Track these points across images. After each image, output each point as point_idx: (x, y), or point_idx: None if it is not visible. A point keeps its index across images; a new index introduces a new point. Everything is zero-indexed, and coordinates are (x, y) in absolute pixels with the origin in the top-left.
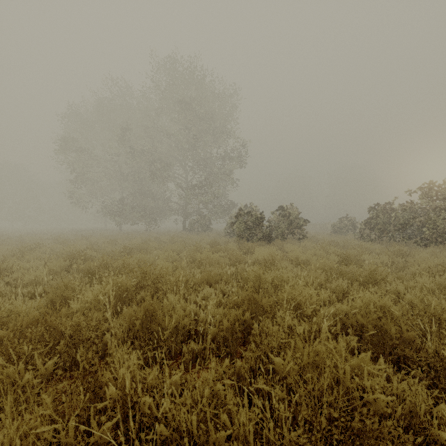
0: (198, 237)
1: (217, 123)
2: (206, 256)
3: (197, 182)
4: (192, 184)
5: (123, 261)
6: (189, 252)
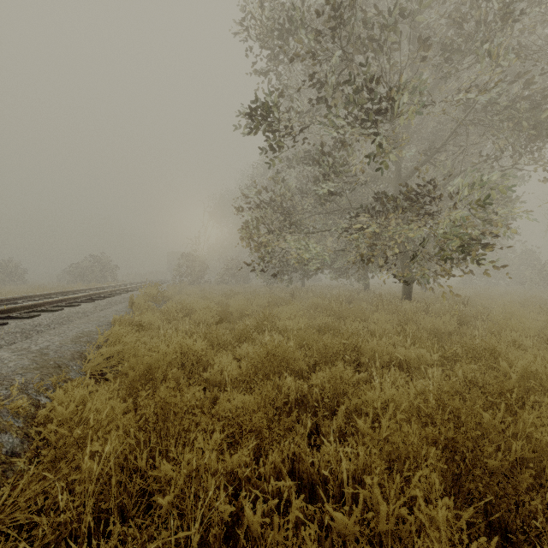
0: None
1: None
2: None
3: None
4: None
5: None
6: None
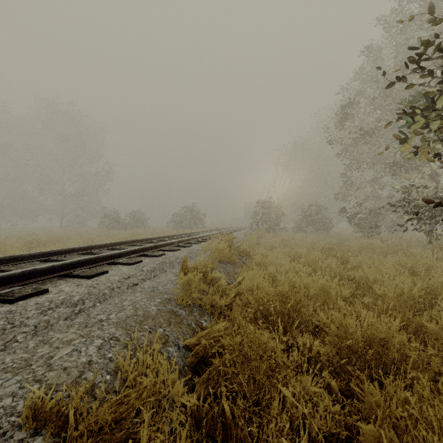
0: (79, 230)
1: (92, 151)
2: (94, 233)
3: (73, 189)
4: (72, 193)
5: (64, 233)
6: (84, 233)
